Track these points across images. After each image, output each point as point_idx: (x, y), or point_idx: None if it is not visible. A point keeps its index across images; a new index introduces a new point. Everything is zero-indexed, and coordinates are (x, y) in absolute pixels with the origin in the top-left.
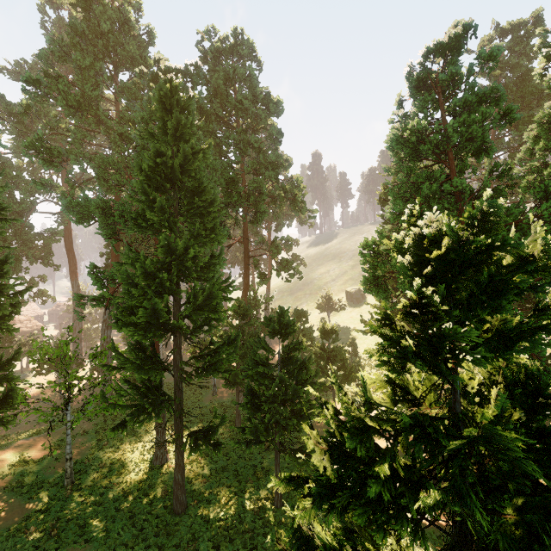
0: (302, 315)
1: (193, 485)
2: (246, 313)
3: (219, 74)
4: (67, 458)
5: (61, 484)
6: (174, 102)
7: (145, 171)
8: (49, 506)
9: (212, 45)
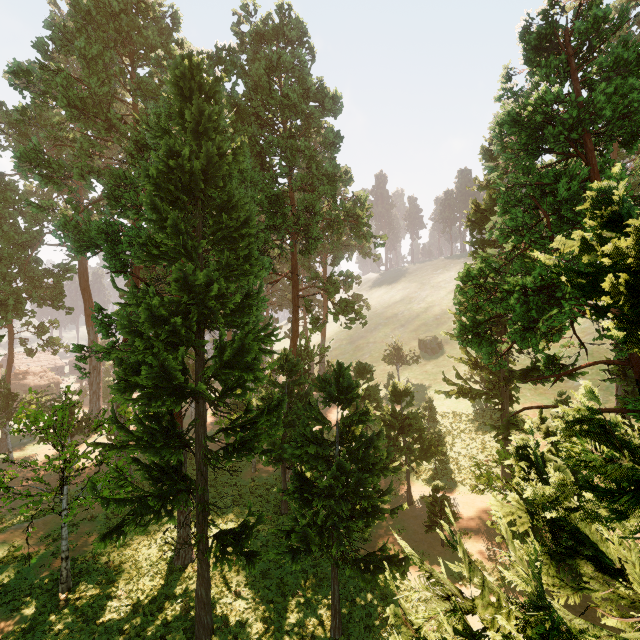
0: (366, 370)
1: (223, 598)
2: (295, 369)
3: (260, 63)
4: (62, 557)
5: (55, 590)
6: (194, 86)
7: (154, 178)
8: (35, 623)
9: (251, 25)
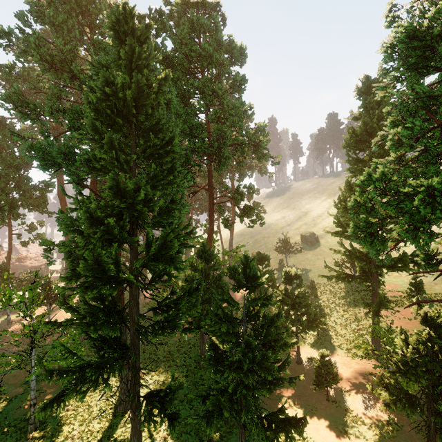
0: (264, 259)
1: (153, 441)
2: (210, 258)
3: (184, 25)
4: (31, 404)
5: (25, 429)
6: (128, 30)
7: (93, 103)
8: None
9: None
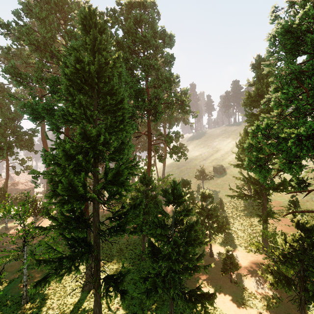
0: (187, 183)
1: (109, 311)
2: (149, 183)
3: (130, 19)
4: (23, 285)
5: (20, 302)
6: (92, 24)
7: (68, 75)
8: None
9: None
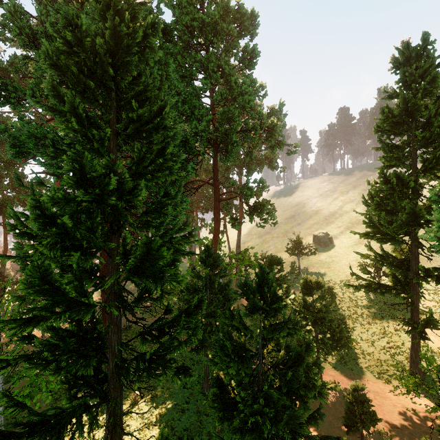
0: (276, 263)
1: None
2: (216, 264)
3: None
4: None
5: None
6: None
7: (50, 55)
8: None
9: None
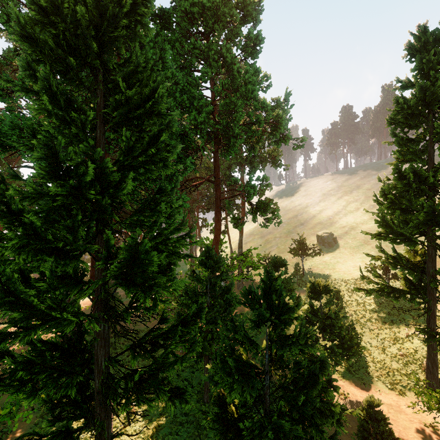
0: (281, 264)
1: None
2: (217, 266)
3: None
4: None
5: None
6: None
7: (21, 24)
8: None
9: None
